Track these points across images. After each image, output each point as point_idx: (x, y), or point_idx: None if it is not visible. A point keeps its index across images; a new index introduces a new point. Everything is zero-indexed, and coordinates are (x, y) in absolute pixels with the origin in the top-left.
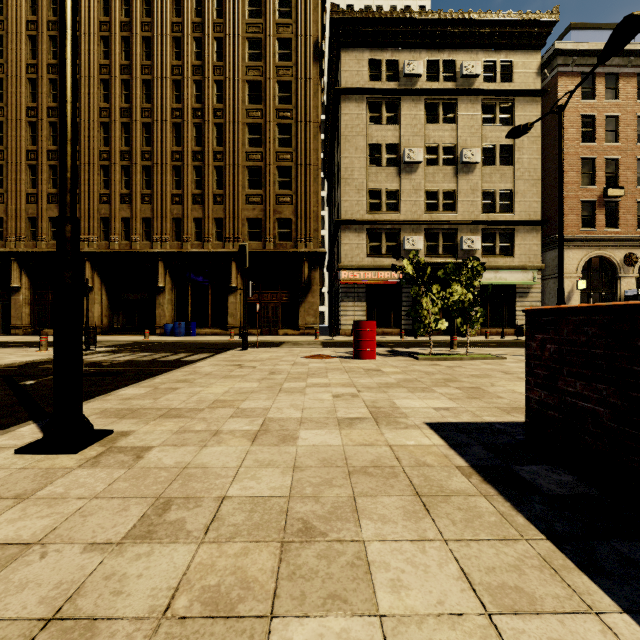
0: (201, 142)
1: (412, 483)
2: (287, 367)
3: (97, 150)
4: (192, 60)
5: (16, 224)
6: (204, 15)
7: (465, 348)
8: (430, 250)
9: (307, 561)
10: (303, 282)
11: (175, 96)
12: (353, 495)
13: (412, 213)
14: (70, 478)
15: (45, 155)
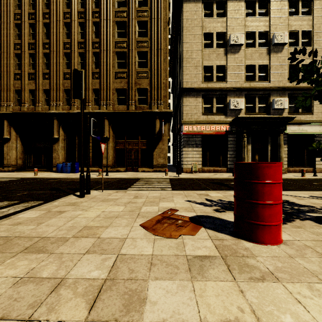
0: (84, 36)
1: None
2: None
3: (12, 43)
4: None
5: None
6: None
7: None
8: (248, 110)
9: None
10: (156, 133)
11: (66, 4)
12: None
13: (235, 82)
14: None
15: None
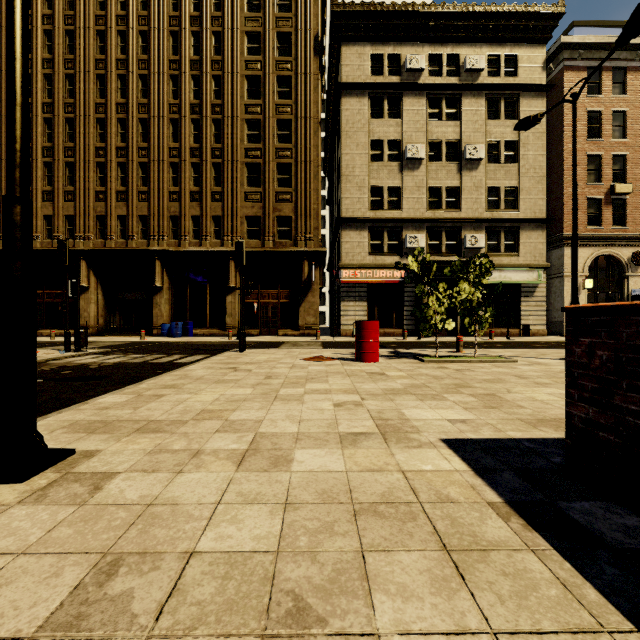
0: (199, 138)
1: (436, 529)
2: (285, 370)
3: (93, 146)
4: (190, 54)
5: None
6: (202, 8)
7: (471, 349)
8: (433, 248)
9: None
10: (303, 281)
11: (172, 91)
12: (361, 549)
13: (414, 211)
14: (1, 521)
15: (40, 152)
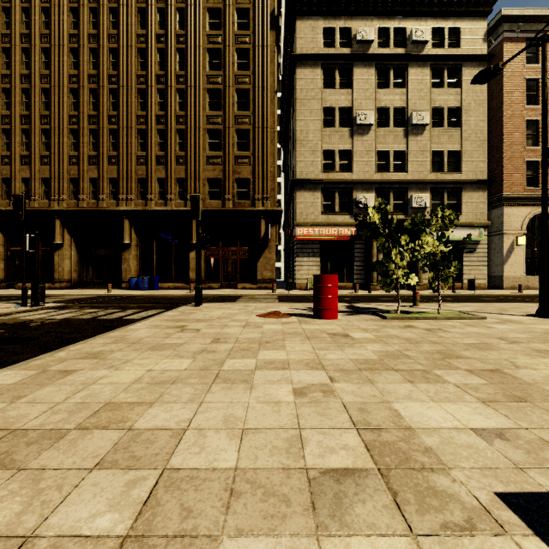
0: (164, 107)
1: None
2: (237, 330)
3: (67, 114)
4: (156, 29)
5: None
6: None
7: (426, 303)
8: (381, 208)
9: None
10: (260, 238)
11: (140, 63)
12: None
13: (364, 173)
14: None
15: (18, 119)
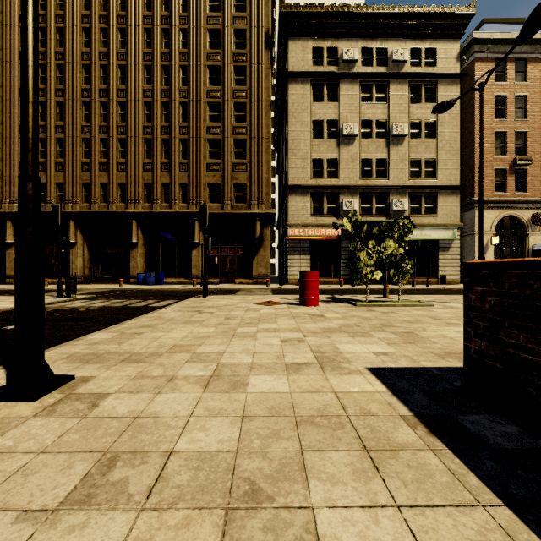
0: (169, 118)
1: (359, 435)
2: (241, 313)
3: (79, 125)
4: (161, 48)
5: (10, 188)
6: (171, 9)
7: (396, 295)
8: (365, 211)
9: (252, 535)
10: (256, 238)
11: (146, 79)
12: (301, 449)
13: (349, 179)
14: (22, 429)
15: None
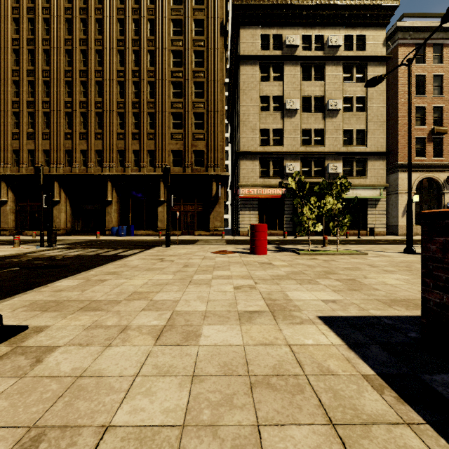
0: (138, 95)
1: (321, 402)
2: (198, 261)
3: (63, 101)
4: (132, 35)
5: (4, 154)
6: (140, 2)
7: (333, 245)
8: (305, 173)
9: None
10: (212, 197)
11: (119, 61)
12: (257, 424)
13: (292, 146)
14: None
15: (25, 104)
